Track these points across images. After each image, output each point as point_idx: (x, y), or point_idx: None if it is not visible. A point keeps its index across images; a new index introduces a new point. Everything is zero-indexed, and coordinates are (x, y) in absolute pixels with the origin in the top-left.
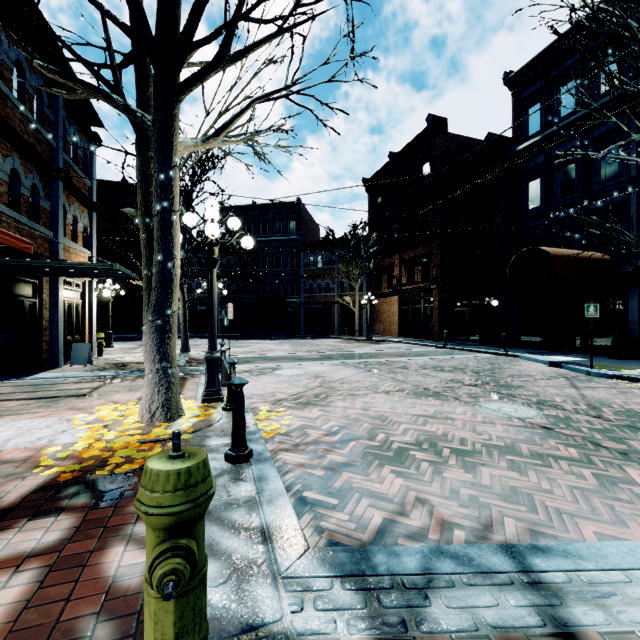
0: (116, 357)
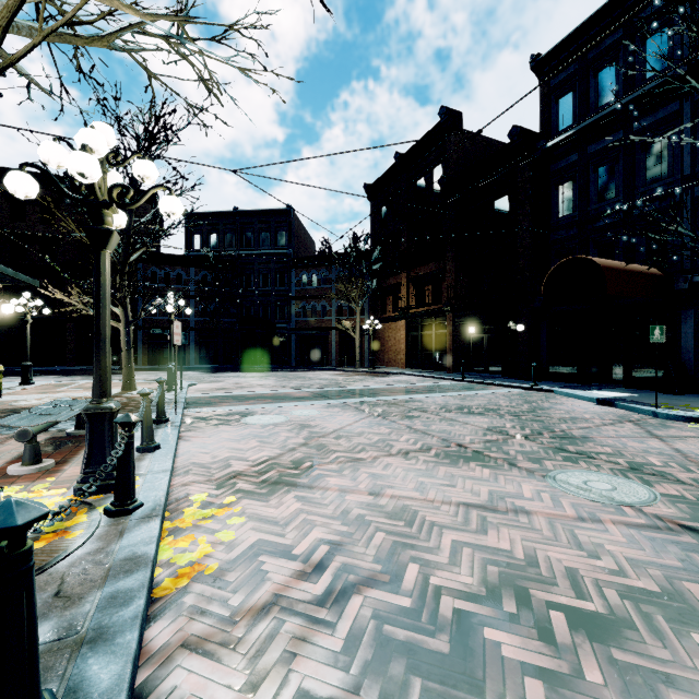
0: (21, 399)
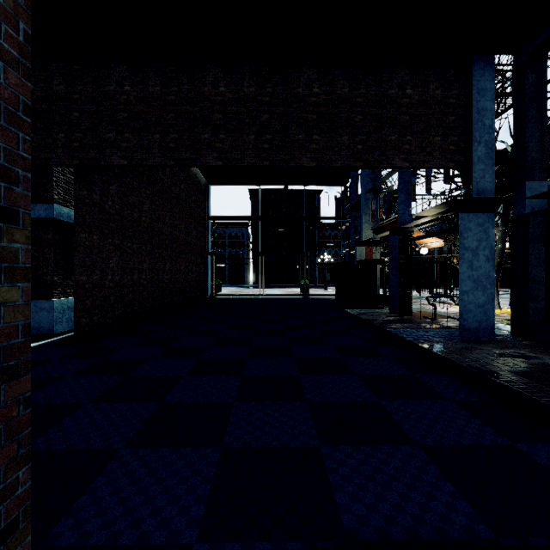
0: None
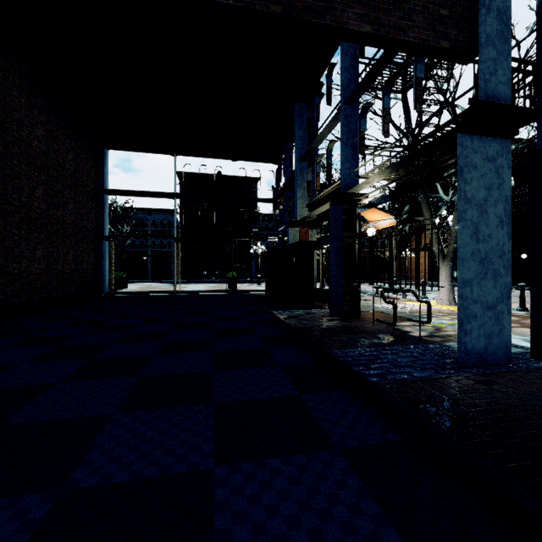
0: None
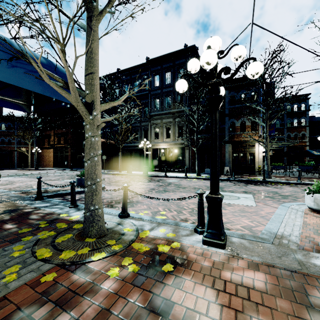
0: None
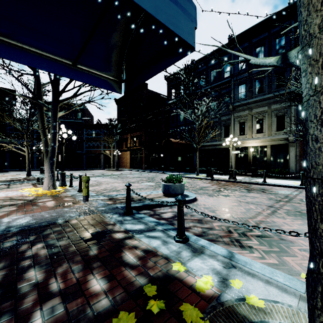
0: None
